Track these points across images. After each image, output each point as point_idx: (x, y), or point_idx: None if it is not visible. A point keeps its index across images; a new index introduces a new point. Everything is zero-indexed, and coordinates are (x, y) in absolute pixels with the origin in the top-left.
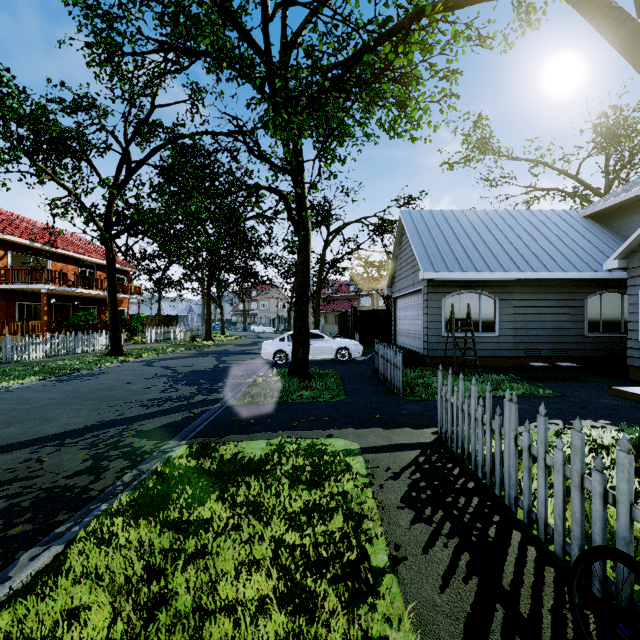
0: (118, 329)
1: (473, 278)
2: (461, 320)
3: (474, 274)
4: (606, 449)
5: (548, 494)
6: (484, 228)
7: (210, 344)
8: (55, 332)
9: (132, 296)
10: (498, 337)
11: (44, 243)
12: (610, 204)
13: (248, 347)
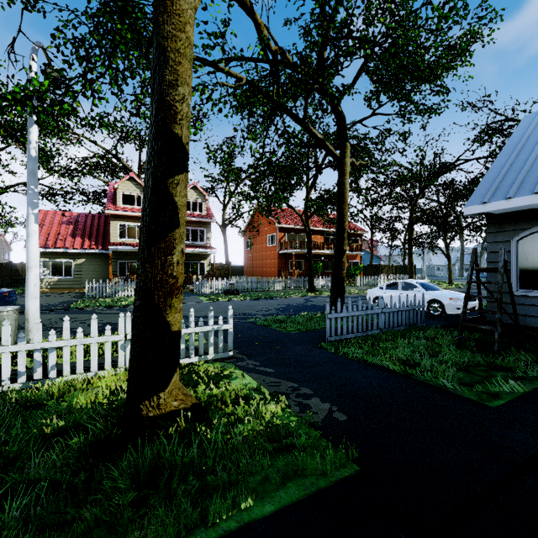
0: (311, 275)
1: None
2: (498, 271)
3: None
4: (226, 405)
5: (115, 371)
6: None
7: None
8: (303, 276)
9: (354, 252)
10: None
11: (302, 225)
12: None
13: None
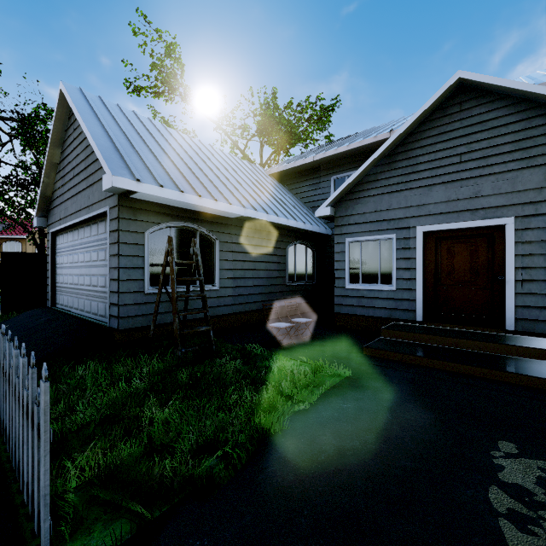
0: None
1: (192, 205)
2: (182, 266)
3: (194, 198)
4: None
5: None
6: (193, 152)
7: None
8: None
9: None
10: (218, 290)
11: None
12: (292, 166)
13: None
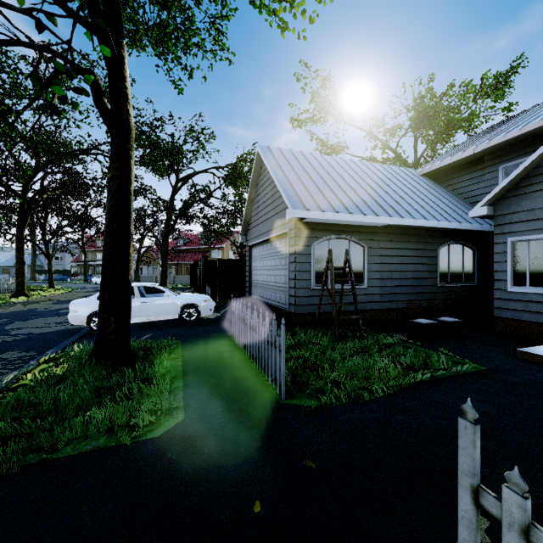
0: None
1: (345, 221)
2: (338, 269)
3: (347, 216)
4: None
5: None
6: (345, 173)
7: (19, 301)
8: None
9: None
10: (367, 289)
11: None
12: (447, 163)
13: None
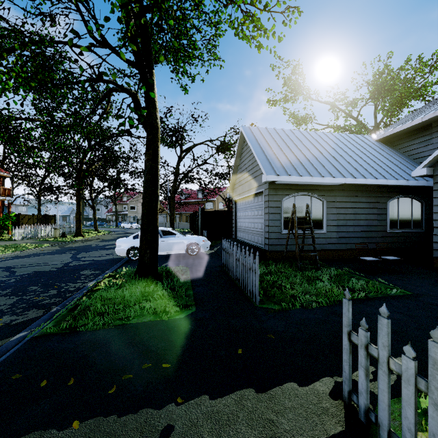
0: None
1: (307, 182)
2: (300, 219)
3: (308, 178)
4: None
5: None
6: (309, 143)
7: (78, 239)
8: None
9: (0, 197)
10: (325, 233)
11: None
12: (398, 130)
13: (111, 242)
